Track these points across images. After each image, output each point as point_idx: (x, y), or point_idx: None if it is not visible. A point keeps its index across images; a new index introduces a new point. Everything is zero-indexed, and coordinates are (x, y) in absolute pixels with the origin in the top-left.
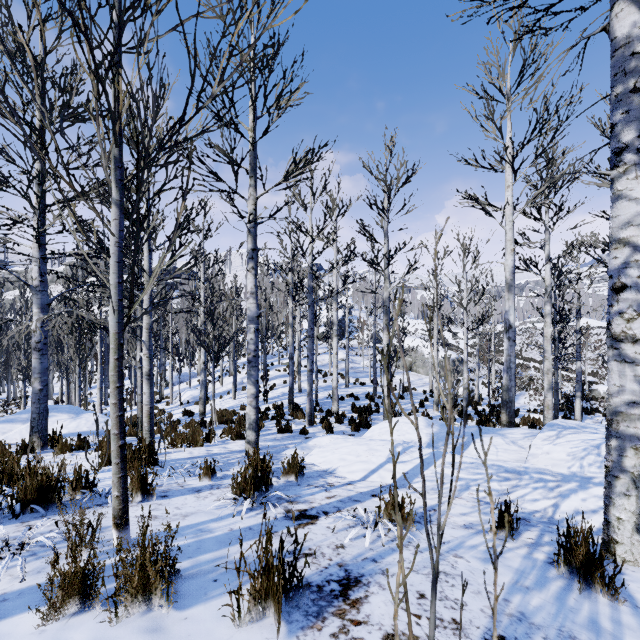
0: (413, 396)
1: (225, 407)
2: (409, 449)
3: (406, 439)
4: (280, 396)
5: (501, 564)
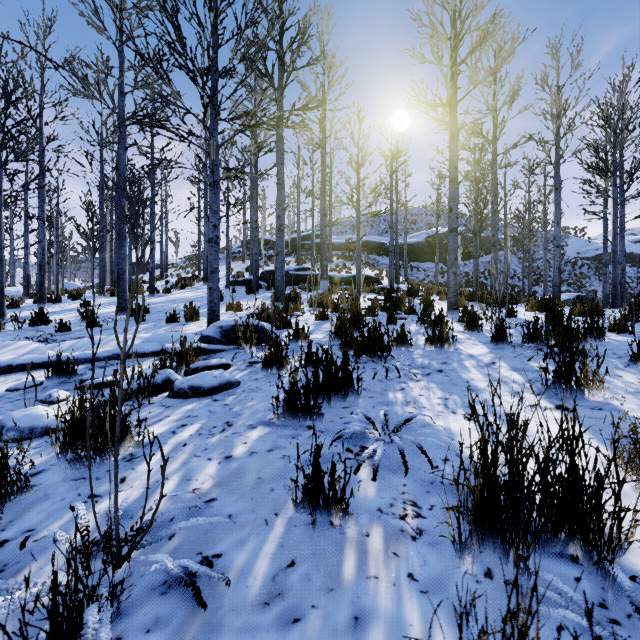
0: None
1: None
2: None
3: None
4: None
5: None
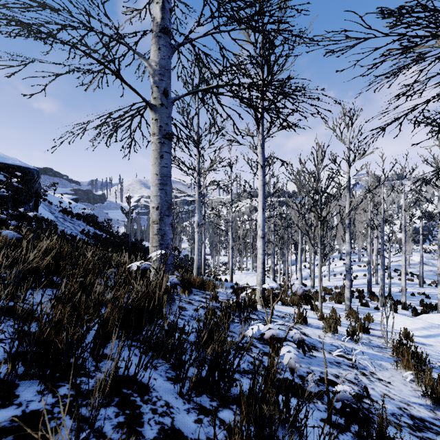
0: None
1: (324, 285)
2: (437, 327)
3: None
4: (361, 284)
5: (439, 354)
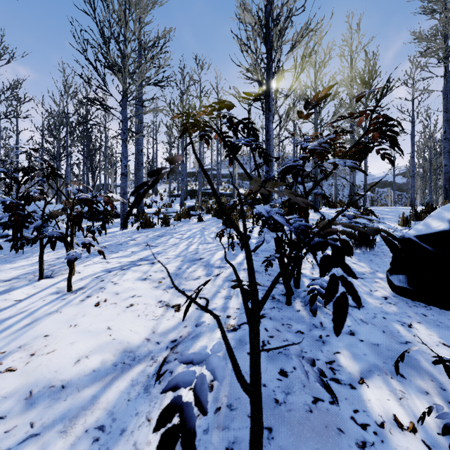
0: None
1: None
2: None
3: None
4: None
5: None
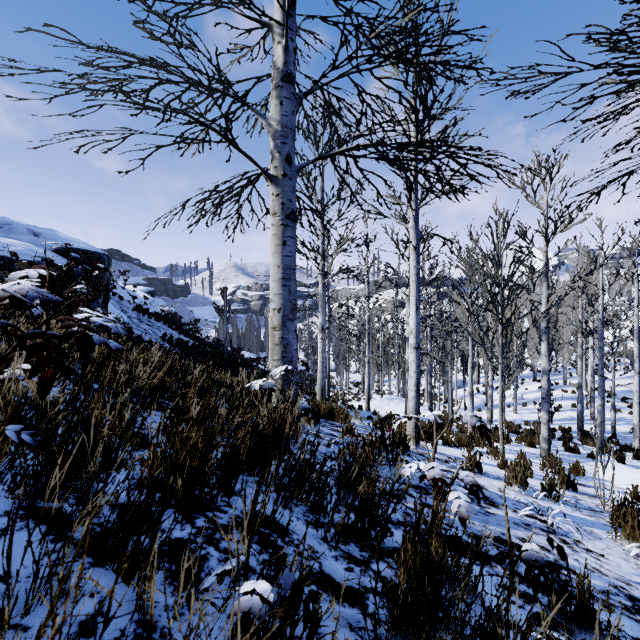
0: None
1: (508, 419)
2: None
3: None
4: (567, 419)
5: None
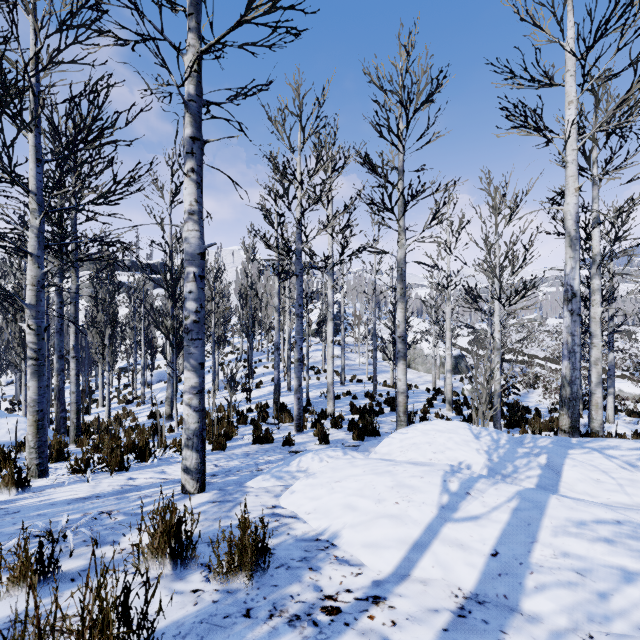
0: (417, 394)
1: None
2: (473, 486)
3: (449, 459)
4: (266, 395)
5: None
